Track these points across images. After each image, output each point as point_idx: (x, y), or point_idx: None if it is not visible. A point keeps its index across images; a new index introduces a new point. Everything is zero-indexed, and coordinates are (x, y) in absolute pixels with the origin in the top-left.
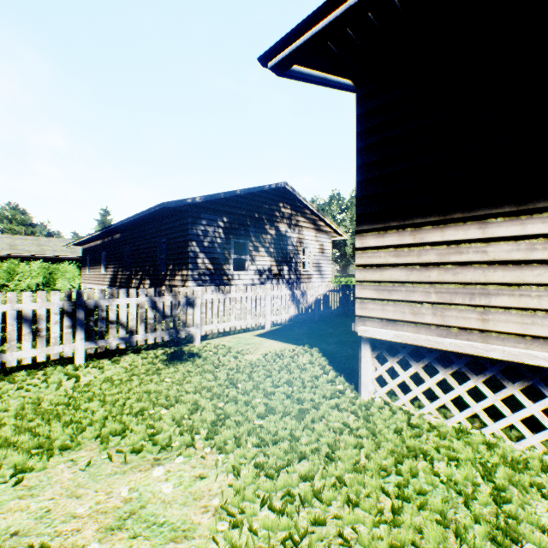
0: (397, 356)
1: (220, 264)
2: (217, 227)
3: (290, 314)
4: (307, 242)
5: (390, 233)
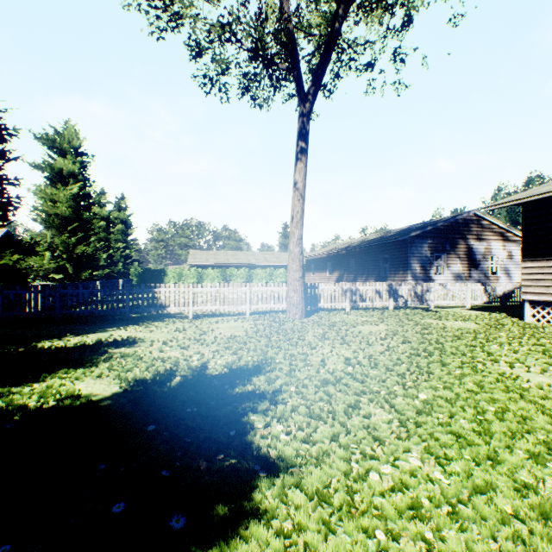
0: (539, 306)
1: (426, 270)
2: (424, 247)
3: (483, 301)
4: (494, 251)
5: (536, 262)
